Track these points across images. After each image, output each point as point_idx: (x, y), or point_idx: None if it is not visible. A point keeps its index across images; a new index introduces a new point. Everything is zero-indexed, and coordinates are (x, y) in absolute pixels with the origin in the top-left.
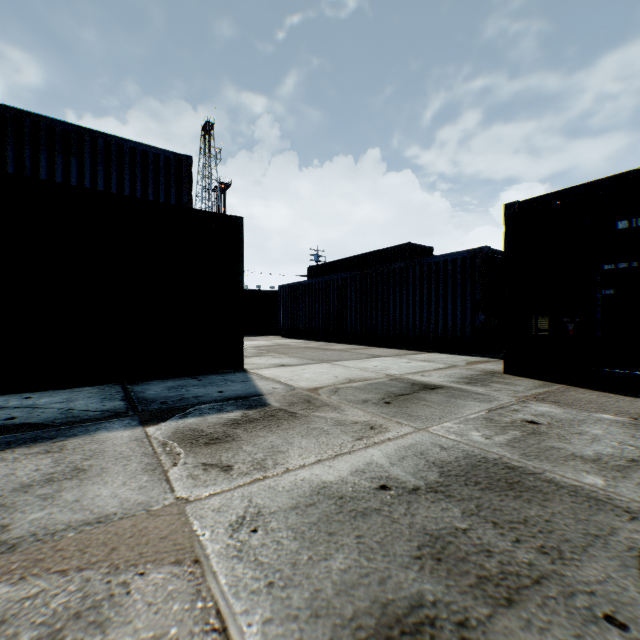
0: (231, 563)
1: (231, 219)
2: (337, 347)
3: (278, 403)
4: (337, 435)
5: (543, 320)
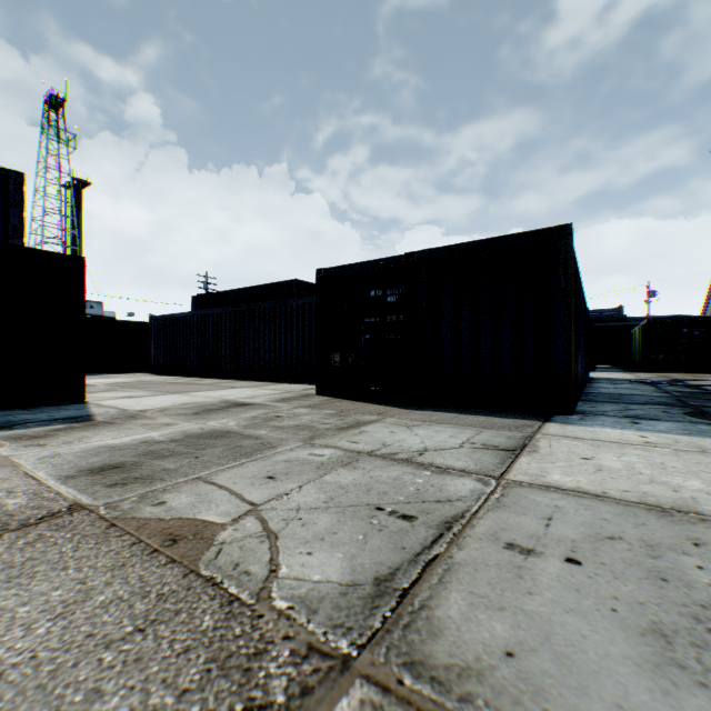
0: (37, 465)
1: (71, 258)
2: (205, 382)
3: (105, 419)
4: (138, 429)
5: (338, 355)
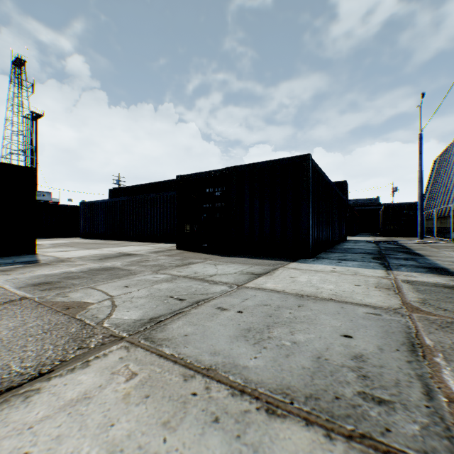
0: (5, 283)
1: (27, 168)
2: (113, 242)
3: (46, 262)
4: (64, 267)
5: (188, 226)
